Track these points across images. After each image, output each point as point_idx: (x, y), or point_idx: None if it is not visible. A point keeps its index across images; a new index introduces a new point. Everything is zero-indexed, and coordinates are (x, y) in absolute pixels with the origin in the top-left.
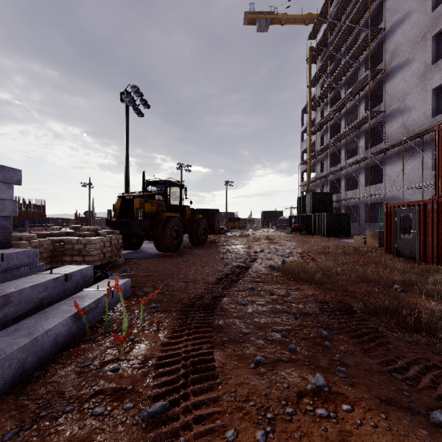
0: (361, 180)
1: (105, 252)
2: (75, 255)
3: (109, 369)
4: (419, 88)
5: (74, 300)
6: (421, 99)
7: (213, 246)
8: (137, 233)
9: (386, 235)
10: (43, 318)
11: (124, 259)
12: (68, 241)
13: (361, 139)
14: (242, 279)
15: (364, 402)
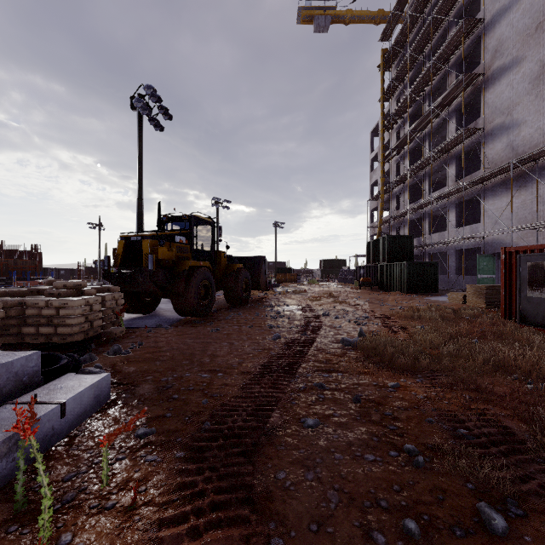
0: (451, 219)
1: (93, 319)
2: (44, 324)
3: None
4: (532, 96)
5: None
6: (535, 110)
7: (257, 307)
8: (148, 289)
9: (504, 292)
10: None
11: (127, 328)
12: (31, 303)
13: (451, 166)
14: (302, 365)
15: None
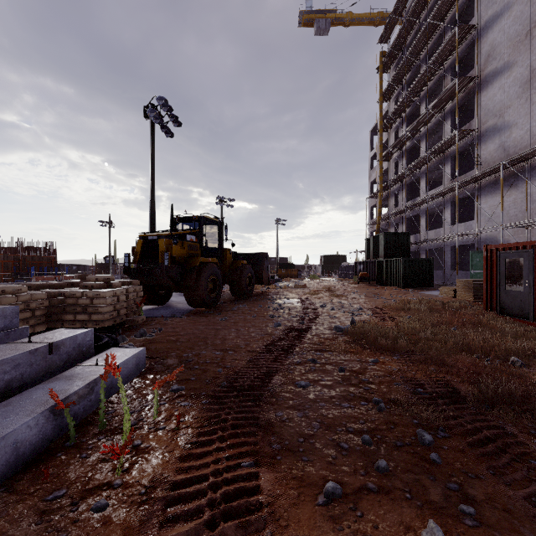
0: (446, 217)
1: (119, 308)
2: (79, 312)
3: (91, 506)
4: (522, 99)
5: (58, 382)
6: (525, 112)
7: (260, 300)
8: (163, 283)
9: (486, 286)
10: (2, 415)
11: (146, 317)
12: (69, 294)
13: (446, 165)
14: (299, 346)
15: None
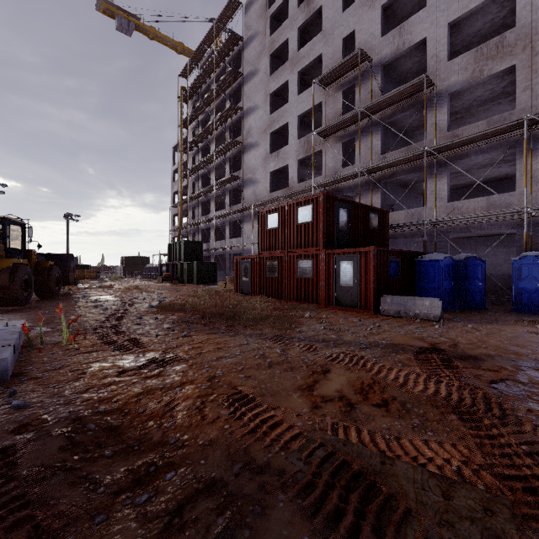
0: (227, 233)
1: None
2: None
3: (73, 350)
4: (263, 168)
5: None
6: (264, 177)
7: (71, 299)
8: None
9: (236, 279)
10: None
11: None
12: None
13: (227, 195)
14: (129, 315)
15: (201, 335)
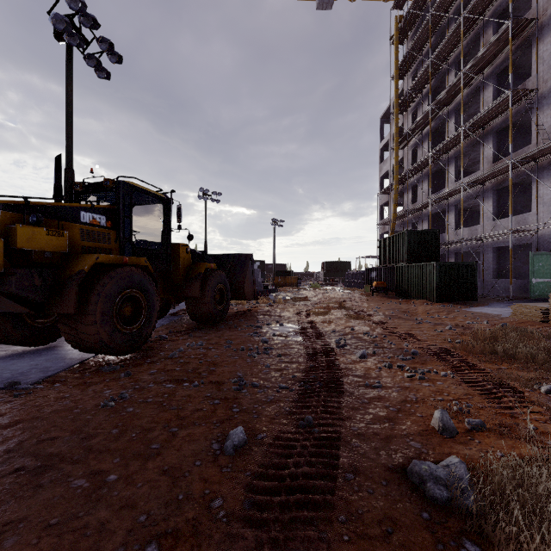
0: (486, 210)
1: None
2: None
3: None
4: None
5: None
6: None
7: (236, 328)
8: (10, 308)
9: None
10: None
11: None
12: None
13: (486, 144)
14: None
15: None
